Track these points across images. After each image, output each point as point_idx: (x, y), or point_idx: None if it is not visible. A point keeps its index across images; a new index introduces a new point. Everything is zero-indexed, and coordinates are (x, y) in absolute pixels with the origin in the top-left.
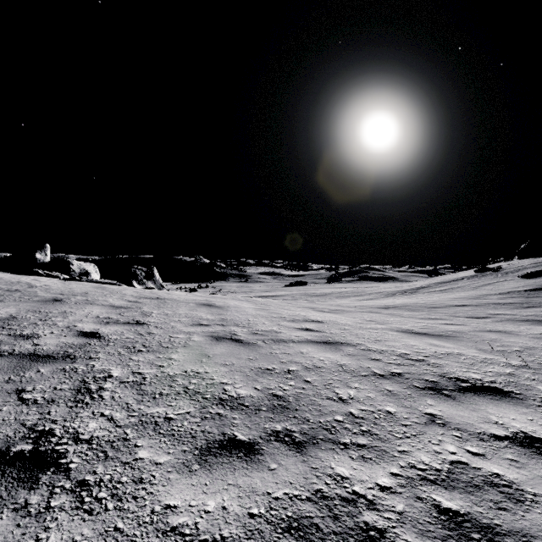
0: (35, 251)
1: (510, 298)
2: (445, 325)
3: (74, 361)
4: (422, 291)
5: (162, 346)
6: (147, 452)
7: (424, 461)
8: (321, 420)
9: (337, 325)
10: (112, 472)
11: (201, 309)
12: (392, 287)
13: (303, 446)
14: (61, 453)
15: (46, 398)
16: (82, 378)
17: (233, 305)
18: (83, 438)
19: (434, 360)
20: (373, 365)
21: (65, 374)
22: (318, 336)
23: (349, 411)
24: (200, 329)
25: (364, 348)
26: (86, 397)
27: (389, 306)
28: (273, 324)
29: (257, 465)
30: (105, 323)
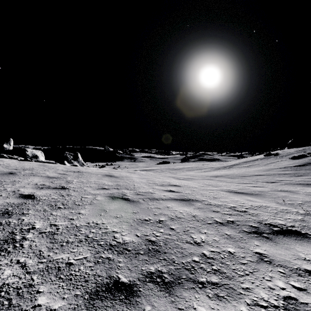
0: (3, 143)
1: (286, 170)
2: (253, 187)
3: (10, 216)
4: (235, 167)
5: (75, 204)
6: (46, 298)
7: (264, 297)
8: (183, 261)
9: (189, 188)
10: None
11: (104, 178)
12: (218, 164)
13: (171, 286)
14: None
15: None
16: (12, 230)
17: (125, 175)
18: None
19: (252, 211)
20: (215, 215)
21: (0, 227)
22: (178, 195)
23: (202, 252)
24: (102, 191)
25: (207, 203)
26: (10, 246)
27: (218, 176)
28: (150, 188)
29: (134, 308)
30: (40, 188)
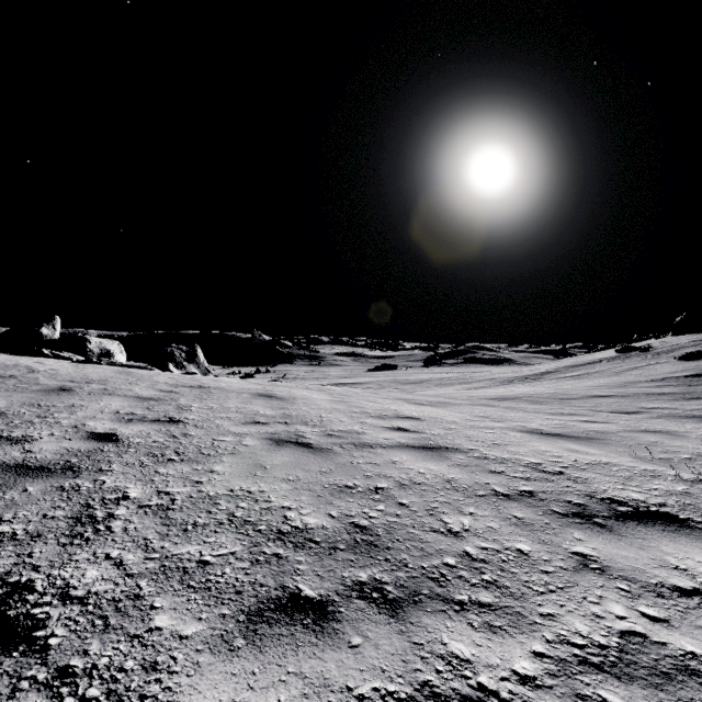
0: (41, 325)
1: (666, 386)
2: (585, 423)
3: (78, 475)
4: (548, 377)
5: (201, 454)
6: (168, 618)
7: (581, 631)
8: (424, 564)
9: (440, 423)
10: (112, 653)
11: (257, 401)
12: (509, 372)
13: (400, 607)
14: (39, 620)
15: (29, 531)
16: (85, 500)
17: (300, 396)
18: (75, 594)
19: (575, 472)
20: (494, 480)
21: (62, 495)
22: (416, 439)
23: (464, 549)
24: (255, 428)
25: (479, 455)
26: (88, 530)
27: (506, 398)
28: (355, 422)
29: (331, 639)
30: (126, 421)
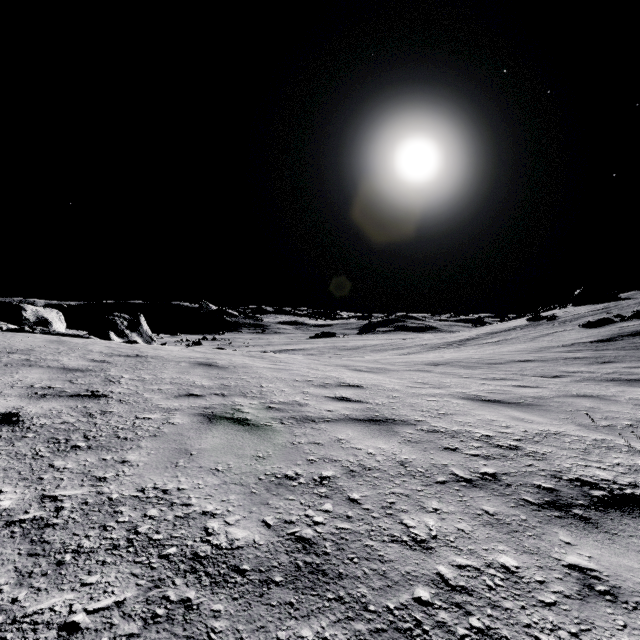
0: None
1: (576, 351)
2: (519, 388)
3: None
4: (471, 343)
5: (116, 437)
6: None
7: None
8: (390, 603)
9: (382, 391)
10: None
11: (195, 371)
12: (435, 339)
13: None
14: None
15: None
16: None
17: (241, 364)
18: None
19: (531, 446)
20: (450, 460)
21: None
22: (360, 410)
23: (437, 571)
24: (187, 402)
25: (428, 428)
26: None
27: (438, 363)
28: (296, 392)
29: None
30: (38, 397)
